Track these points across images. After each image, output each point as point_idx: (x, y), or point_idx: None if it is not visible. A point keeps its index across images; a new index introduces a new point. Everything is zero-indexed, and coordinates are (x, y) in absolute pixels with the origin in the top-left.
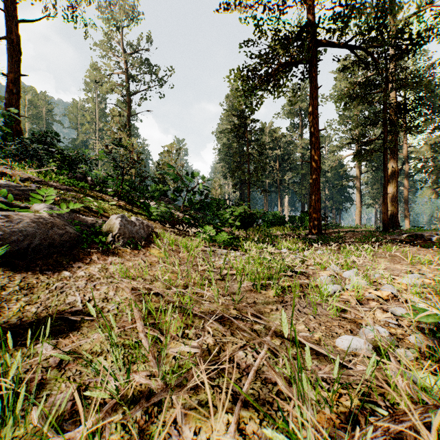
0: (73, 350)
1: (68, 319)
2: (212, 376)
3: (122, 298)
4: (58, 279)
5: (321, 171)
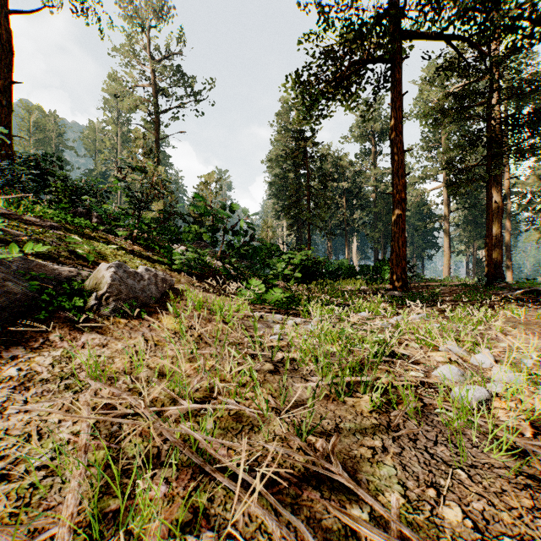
0: None
1: None
2: None
3: (72, 429)
4: None
5: None
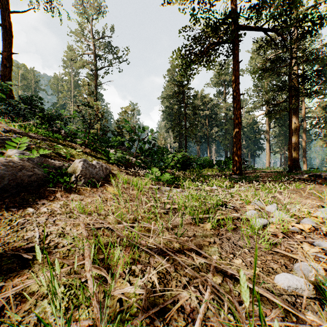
0: (20, 292)
1: (22, 256)
2: (156, 323)
3: (77, 232)
4: (22, 215)
5: None
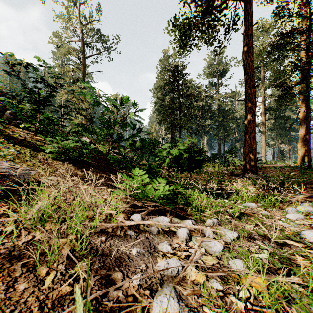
0: None
1: None
2: None
3: None
4: None
5: (233, 119)
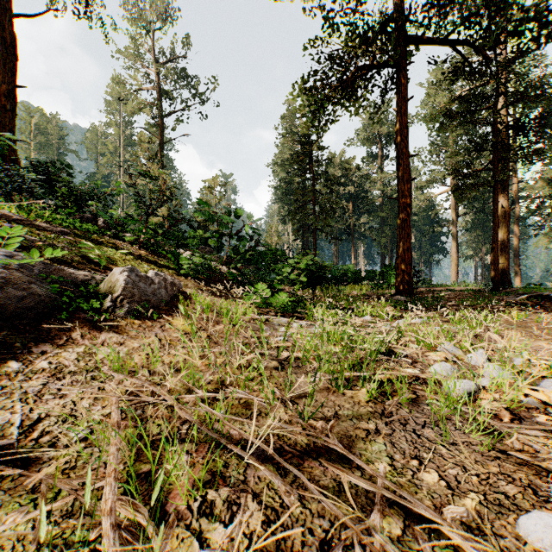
0: None
1: None
2: None
3: (102, 412)
4: None
5: None
